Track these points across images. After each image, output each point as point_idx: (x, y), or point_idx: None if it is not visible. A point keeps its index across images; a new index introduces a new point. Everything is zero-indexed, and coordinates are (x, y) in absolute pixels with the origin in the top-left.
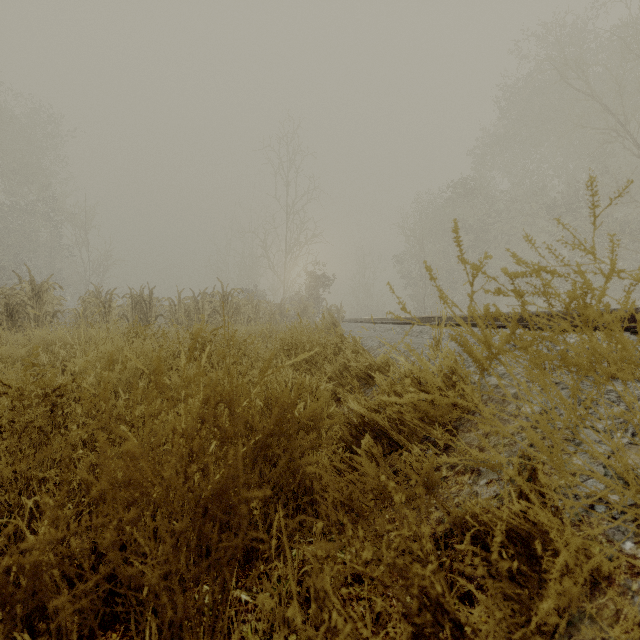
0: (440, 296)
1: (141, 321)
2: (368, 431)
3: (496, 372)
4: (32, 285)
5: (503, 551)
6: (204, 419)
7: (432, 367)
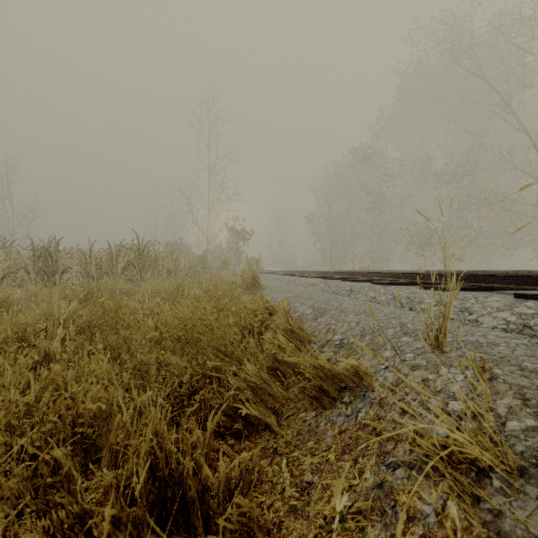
0: None
1: (45, 275)
2: None
3: None
4: None
5: None
6: None
7: None
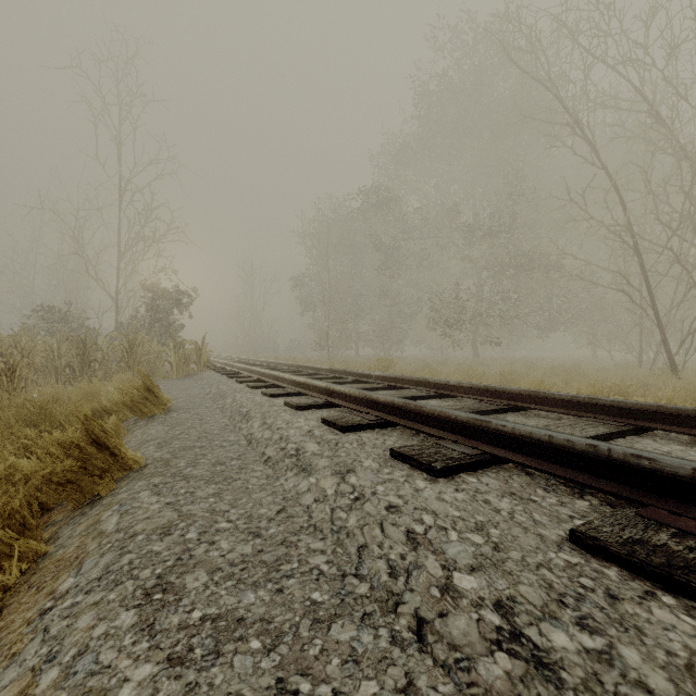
0: None
1: None
2: None
3: None
4: None
5: None
6: None
7: None
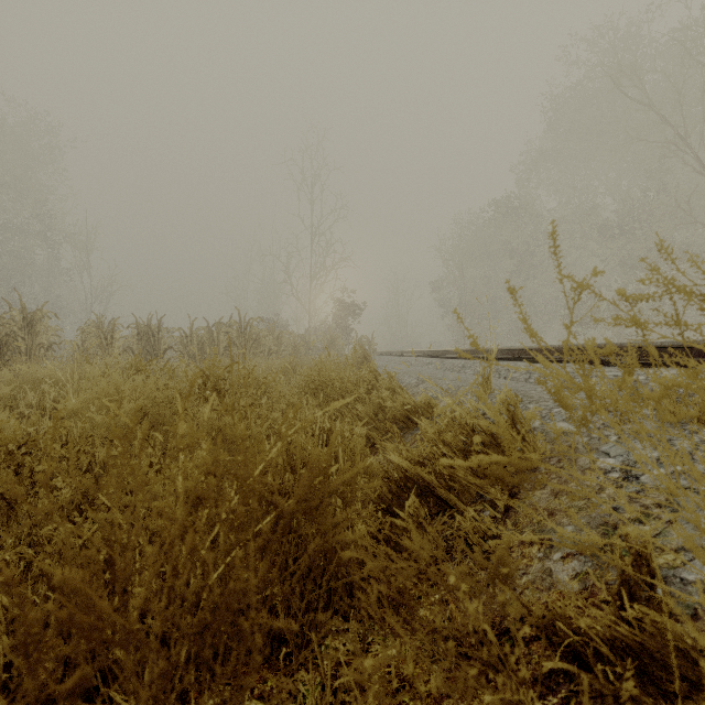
0: (526, 327)
1: (148, 354)
2: (413, 490)
3: (560, 416)
4: (23, 313)
5: (608, 669)
6: (204, 498)
7: (488, 412)
